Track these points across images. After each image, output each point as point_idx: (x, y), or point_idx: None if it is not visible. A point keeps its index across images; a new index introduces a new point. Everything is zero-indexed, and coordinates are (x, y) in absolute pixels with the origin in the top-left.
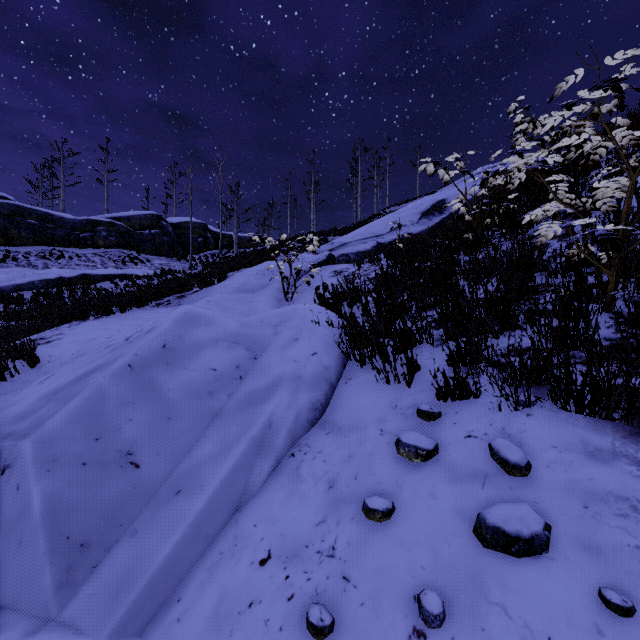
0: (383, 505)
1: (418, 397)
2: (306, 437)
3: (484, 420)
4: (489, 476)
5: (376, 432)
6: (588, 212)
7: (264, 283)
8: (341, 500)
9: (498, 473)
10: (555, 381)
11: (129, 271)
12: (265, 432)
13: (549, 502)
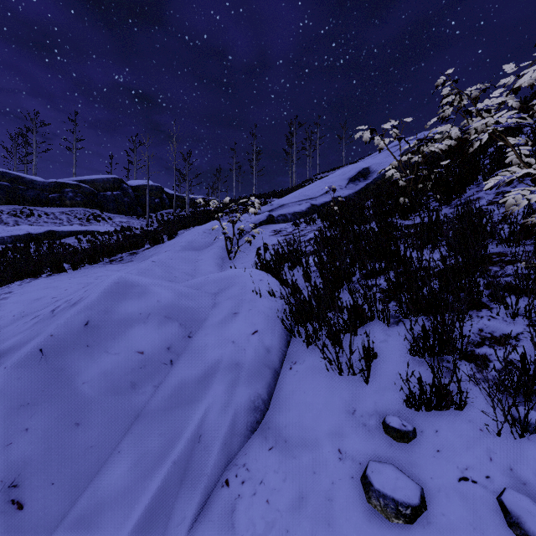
0: None
1: (380, 399)
2: (244, 451)
3: (479, 450)
4: None
5: (333, 454)
6: None
7: (209, 241)
8: None
9: None
10: None
11: (92, 228)
12: (193, 449)
13: None
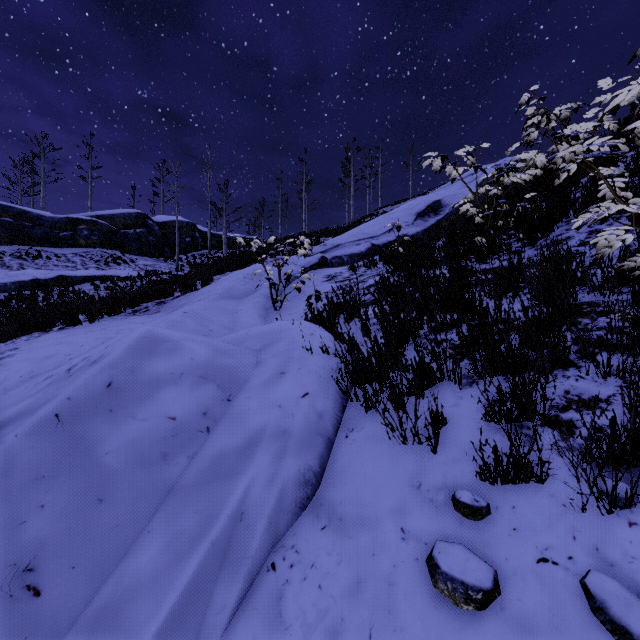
0: None
1: (450, 471)
2: (293, 531)
3: (561, 528)
4: None
5: (395, 533)
6: None
7: (251, 289)
8: None
9: None
10: None
11: (111, 272)
12: (234, 528)
13: None
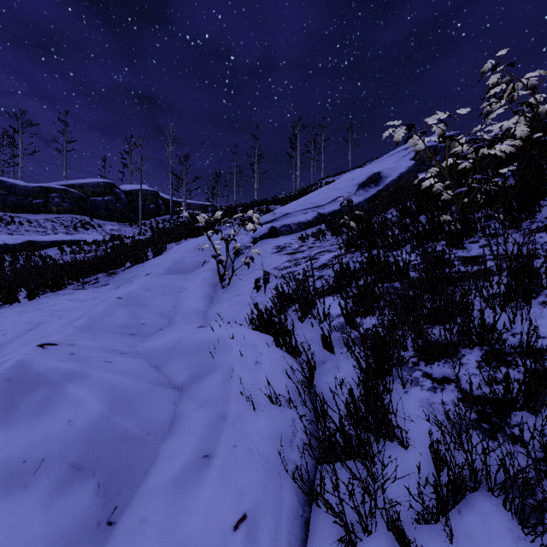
0: None
1: None
2: None
3: None
4: None
5: None
6: None
7: (200, 261)
8: None
9: None
10: None
11: (79, 237)
12: None
13: None
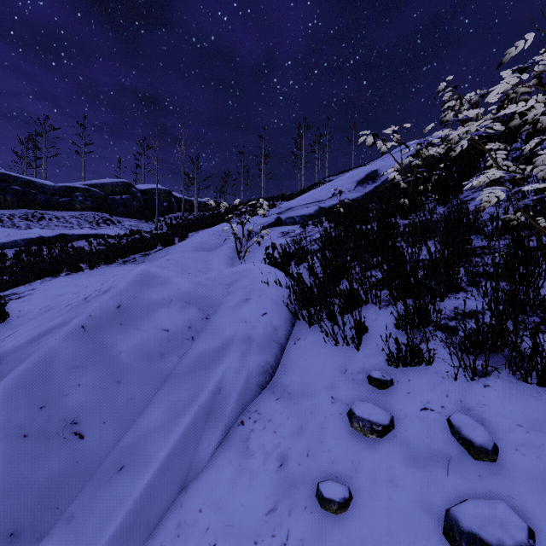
0: (339, 494)
1: (368, 361)
2: (256, 402)
3: (439, 390)
4: (453, 459)
5: (327, 400)
6: (524, 179)
7: (219, 243)
8: (293, 482)
9: (462, 456)
10: (516, 352)
11: (102, 231)
12: (214, 398)
13: (526, 497)
